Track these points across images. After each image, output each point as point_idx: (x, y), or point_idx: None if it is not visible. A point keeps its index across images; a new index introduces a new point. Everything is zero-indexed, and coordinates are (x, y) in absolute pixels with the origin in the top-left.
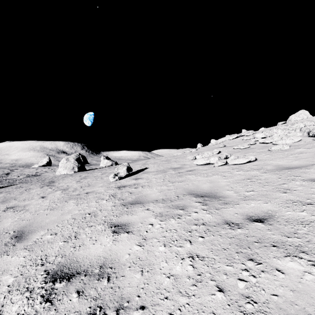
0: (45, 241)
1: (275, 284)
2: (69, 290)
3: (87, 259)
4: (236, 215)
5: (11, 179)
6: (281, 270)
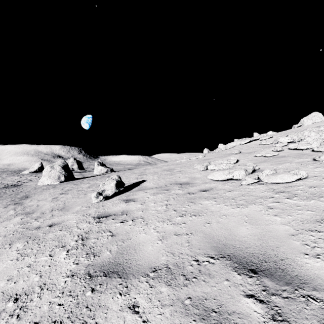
0: None
1: None
2: None
3: None
4: None
5: None
6: None
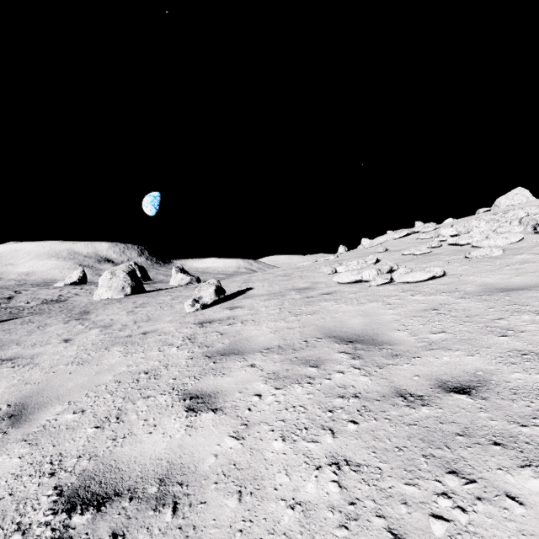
0: (61, 426)
1: (508, 528)
2: (98, 531)
3: (136, 465)
4: (416, 379)
5: (14, 308)
6: (517, 497)
